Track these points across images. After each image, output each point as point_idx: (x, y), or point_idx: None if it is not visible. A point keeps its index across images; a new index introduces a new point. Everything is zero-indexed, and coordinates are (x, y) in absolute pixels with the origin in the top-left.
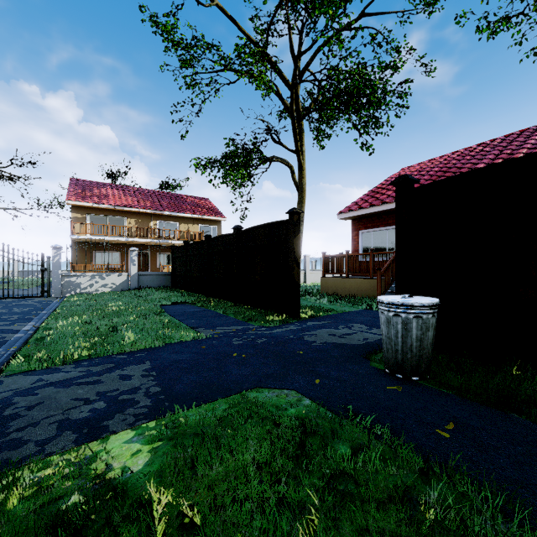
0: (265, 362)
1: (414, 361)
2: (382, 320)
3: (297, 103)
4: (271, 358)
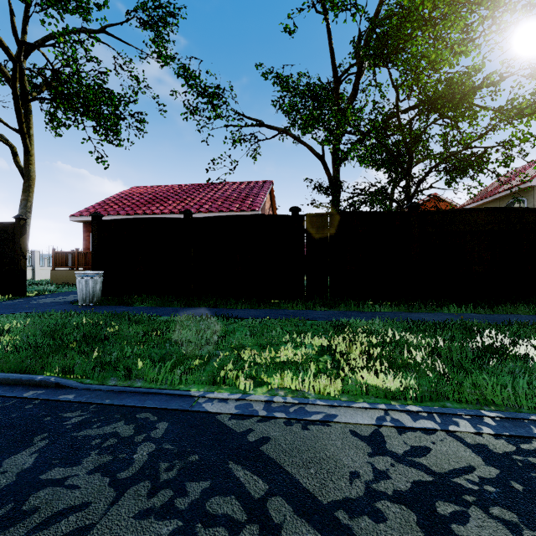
0: (0, 310)
1: (91, 297)
2: (77, 282)
3: (22, 79)
4: (4, 309)
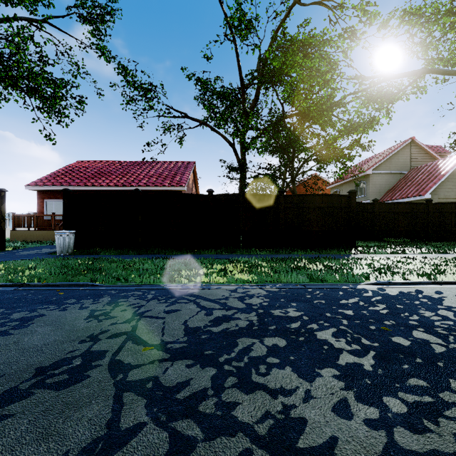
0: (2, 259)
1: (67, 249)
2: (56, 238)
3: None
4: (3, 258)
